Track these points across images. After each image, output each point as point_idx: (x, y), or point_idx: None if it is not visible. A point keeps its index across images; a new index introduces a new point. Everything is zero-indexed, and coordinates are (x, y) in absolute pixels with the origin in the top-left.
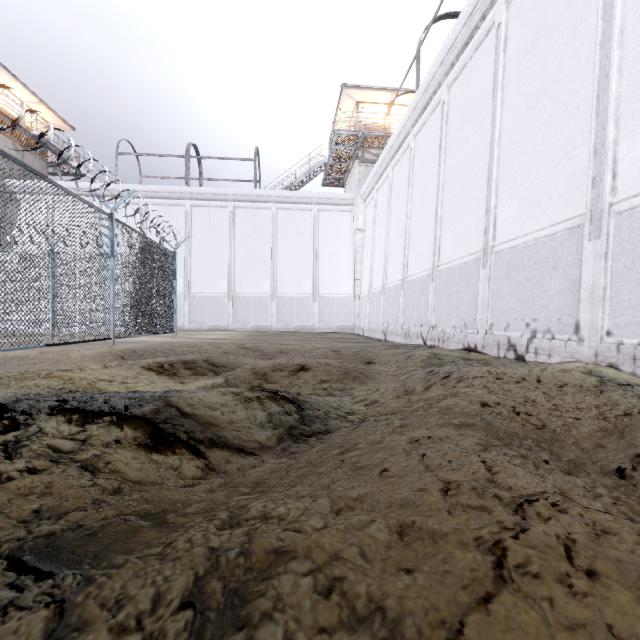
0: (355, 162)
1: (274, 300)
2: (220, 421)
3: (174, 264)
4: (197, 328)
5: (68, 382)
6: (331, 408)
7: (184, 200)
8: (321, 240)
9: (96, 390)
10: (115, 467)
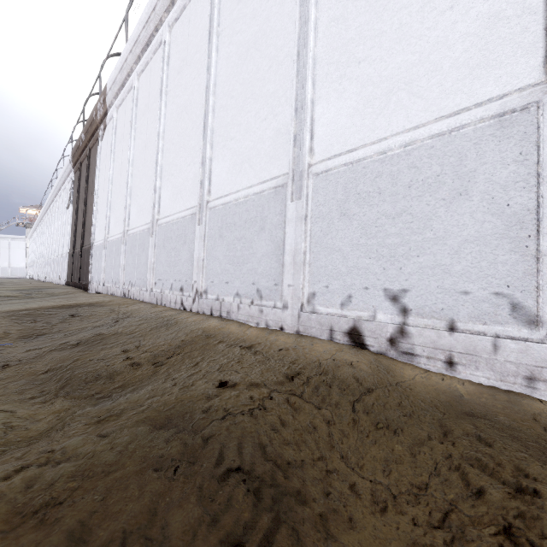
0: (26, 227)
1: None
2: None
3: None
4: None
5: None
6: None
7: None
8: (13, 250)
9: None
10: None
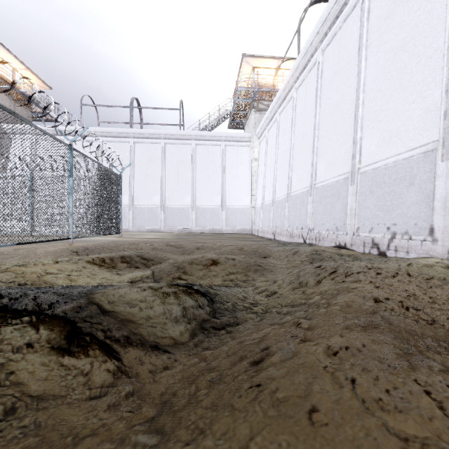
0: (252, 110)
1: (193, 210)
2: (138, 318)
3: (120, 183)
4: (138, 230)
5: (19, 276)
6: (238, 300)
7: (129, 138)
8: (227, 167)
9: (42, 283)
10: (17, 378)
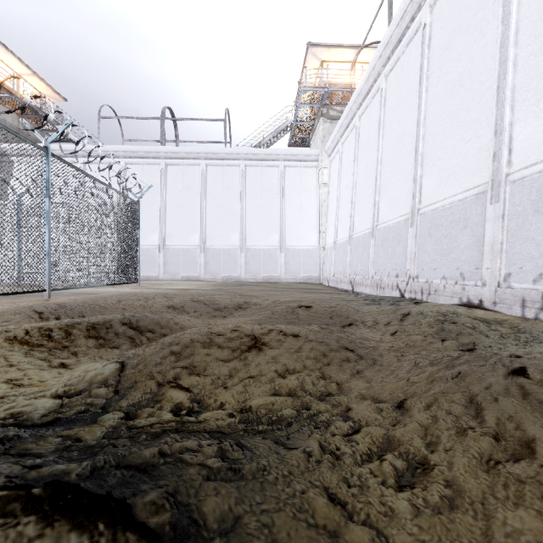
0: (320, 119)
1: (243, 252)
2: None
3: (137, 213)
4: (171, 278)
5: None
6: (313, 538)
7: (159, 159)
8: (287, 195)
9: None
10: None
